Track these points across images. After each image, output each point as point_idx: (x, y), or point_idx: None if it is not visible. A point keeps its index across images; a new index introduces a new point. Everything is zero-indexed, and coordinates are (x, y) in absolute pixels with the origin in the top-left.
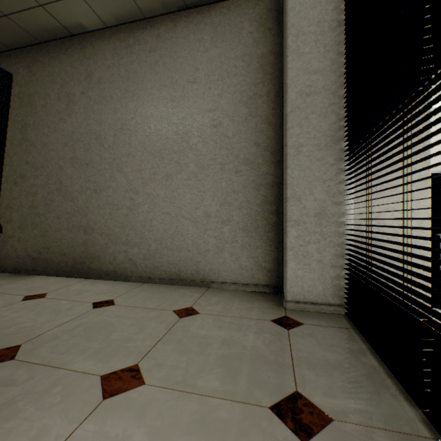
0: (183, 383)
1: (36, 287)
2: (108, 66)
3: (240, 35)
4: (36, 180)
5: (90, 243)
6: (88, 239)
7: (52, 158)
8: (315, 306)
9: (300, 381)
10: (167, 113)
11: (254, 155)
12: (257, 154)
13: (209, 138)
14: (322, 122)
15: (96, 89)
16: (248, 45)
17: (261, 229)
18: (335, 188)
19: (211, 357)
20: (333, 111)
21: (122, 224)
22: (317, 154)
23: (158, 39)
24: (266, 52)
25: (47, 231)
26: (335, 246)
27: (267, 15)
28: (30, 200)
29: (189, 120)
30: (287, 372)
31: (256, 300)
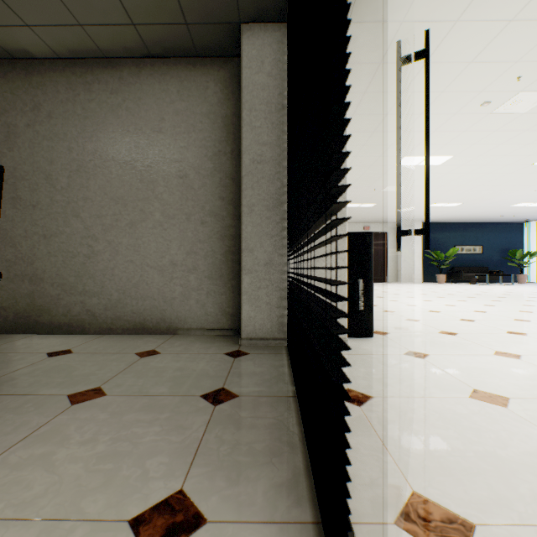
0: (139, 392)
1: None
2: (61, 100)
3: (206, 93)
4: None
5: (38, 294)
6: (35, 290)
7: None
8: (265, 341)
9: (228, 383)
10: (130, 159)
11: (219, 208)
12: (222, 207)
13: (176, 189)
14: (270, 187)
15: (46, 124)
16: (213, 104)
17: (225, 277)
18: (280, 242)
19: (164, 378)
20: (279, 178)
21: (79, 273)
22: (266, 213)
23: (120, 82)
24: (230, 113)
25: None
26: (280, 290)
27: (230, 79)
28: None
29: (154, 169)
30: (221, 380)
31: (218, 341)
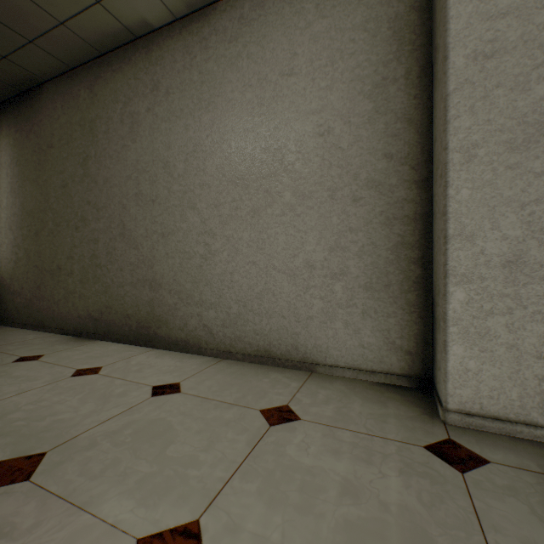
0: None
1: (92, 357)
2: (178, 70)
3: None
4: (98, 224)
5: (157, 302)
6: (154, 297)
7: (115, 196)
8: (504, 426)
9: None
10: (252, 123)
11: (383, 172)
12: (388, 170)
13: (313, 153)
14: (518, 101)
15: (164, 103)
16: (373, 5)
17: (395, 287)
18: None
19: (324, 524)
20: (542, 77)
21: (195, 278)
22: (507, 158)
23: (240, 23)
24: (403, 9)
25: (109, 287)
26: None
27: None
28: (92, 249)
29: (283, 130)
30: None
31: (390, 400)
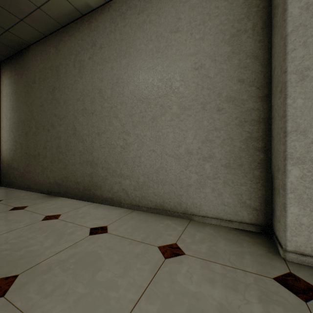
0: None
1: (56, 208)
2: (107, 33)
3: None
4: (60, 128)
5: (94, 175)
6: (93, 171)
7: (70, 111)
8: None
9: None
10: (152, 63)
11: (237, 92)
12: (241, 90)
13: (191, 81)
14: None
15: (99, 54)
16: None
17: (245, 166)
18: None
19: None
20: None
21: (117, 160)
22: None
23: (145, 1)
24: None
25: (67, 165)
26: None
27: None
28: (57, 142)
29: (172, 67)
30: None
31: (244, 241)
